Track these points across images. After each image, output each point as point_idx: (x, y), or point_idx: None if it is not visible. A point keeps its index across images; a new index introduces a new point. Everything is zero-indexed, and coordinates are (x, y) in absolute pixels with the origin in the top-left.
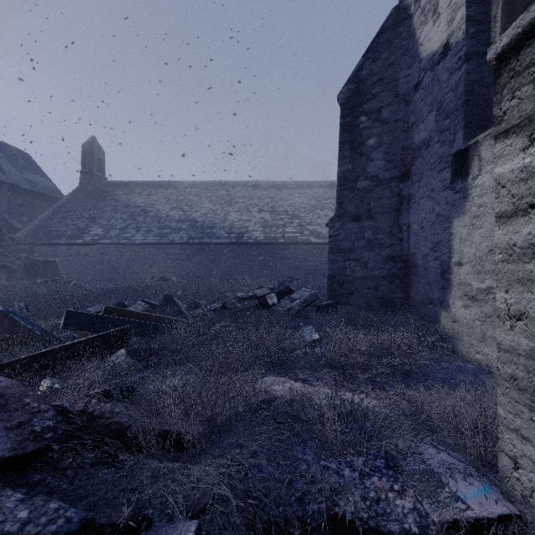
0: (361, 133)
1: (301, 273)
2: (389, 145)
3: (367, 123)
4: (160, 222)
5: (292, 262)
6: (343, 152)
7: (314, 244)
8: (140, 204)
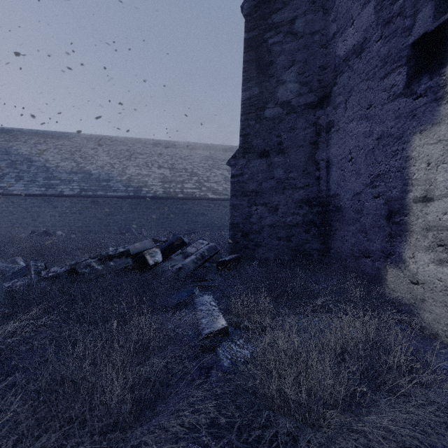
0: (270, 50)
1: (199, 227)
2: (303, 64)
3: (277, 37)
4: (48, 173)
5: (190, 216)
6: (248, 73)
7: (211, 200)
8: (24, 152)
